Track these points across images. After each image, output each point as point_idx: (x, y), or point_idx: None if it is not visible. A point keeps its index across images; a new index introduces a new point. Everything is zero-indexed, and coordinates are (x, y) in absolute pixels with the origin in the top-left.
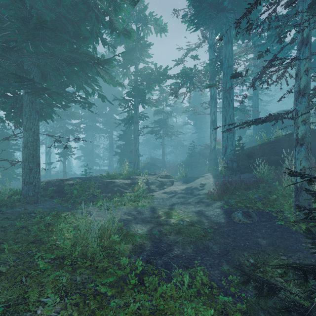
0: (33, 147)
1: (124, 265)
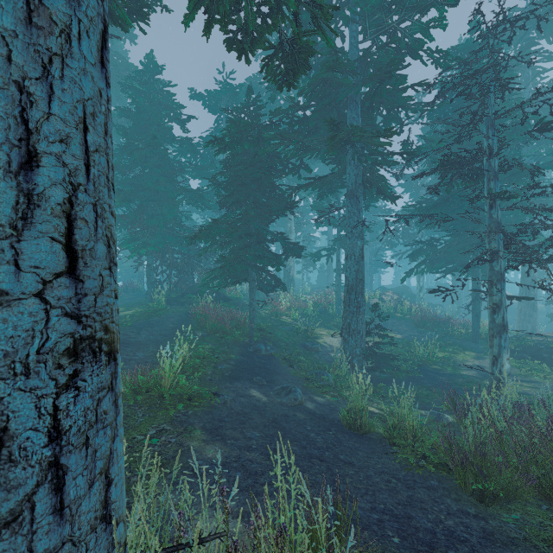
0: (473, 303)
1: (420, 365)
